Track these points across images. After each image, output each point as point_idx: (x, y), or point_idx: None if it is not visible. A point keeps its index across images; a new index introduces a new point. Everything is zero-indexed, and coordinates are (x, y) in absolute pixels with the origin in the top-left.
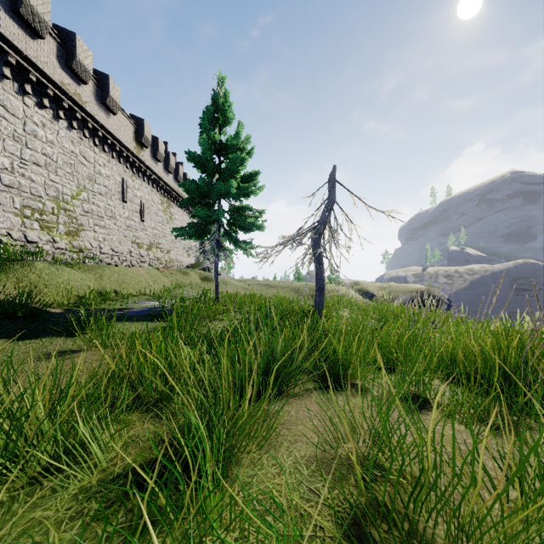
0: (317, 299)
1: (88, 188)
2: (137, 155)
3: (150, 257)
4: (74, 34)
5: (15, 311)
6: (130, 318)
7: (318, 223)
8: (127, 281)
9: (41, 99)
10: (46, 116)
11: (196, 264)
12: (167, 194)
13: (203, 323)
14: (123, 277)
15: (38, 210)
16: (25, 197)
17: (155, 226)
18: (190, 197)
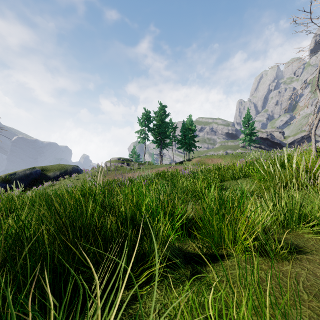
0: None
1: None
2: None
3: None
4: None
5: None
6: None
7: None
8: None
9: None
10: None
11: None
12: None
13: None
14: None
15: None
16: None
17: None
18: None
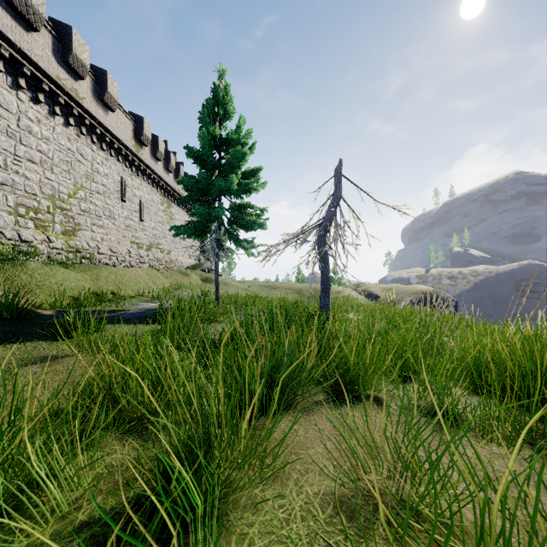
0: (322, 300)
1: (86, 186)
2: (136, 154)
3: (150, 257)
4: (70, 27)
5: (1, 313)
6: (125, 320)
7: (323, 220)
8: (124, 282)
9: (36, 93)
10: (41, 111)
11: (197, 265)
12: (167, 193)
13: (202, 325)
14: (121, 278)
15: (33, 208)
16: (19, 195)
17: (155, 226)
18: (190, 194)
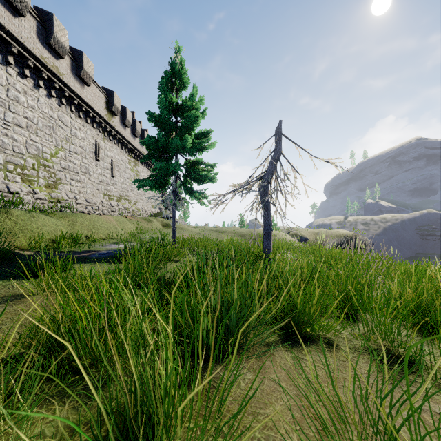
0: (265, 242)
1: (65, 148)
2: (108, 121)
3: (120, 207)
4: (52, 14)
5: None
6: (93, 260)
7: (266, 173)
8: (97, 227)
9: (22, 69)
10: (27, 84)
11: (158, 213)
12: (134, 155)
13: (160, 265)
14: (94, 223)
15: (20, 165)
16: (8, 154)
17: (124, 181)
18: (151, 153)
